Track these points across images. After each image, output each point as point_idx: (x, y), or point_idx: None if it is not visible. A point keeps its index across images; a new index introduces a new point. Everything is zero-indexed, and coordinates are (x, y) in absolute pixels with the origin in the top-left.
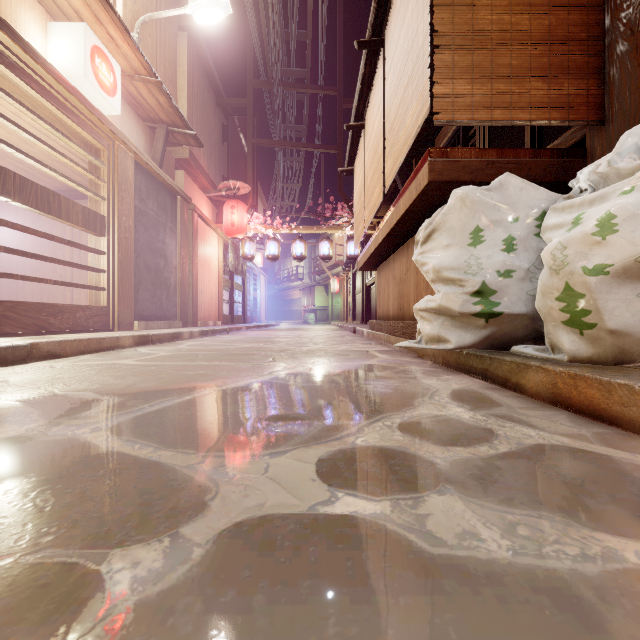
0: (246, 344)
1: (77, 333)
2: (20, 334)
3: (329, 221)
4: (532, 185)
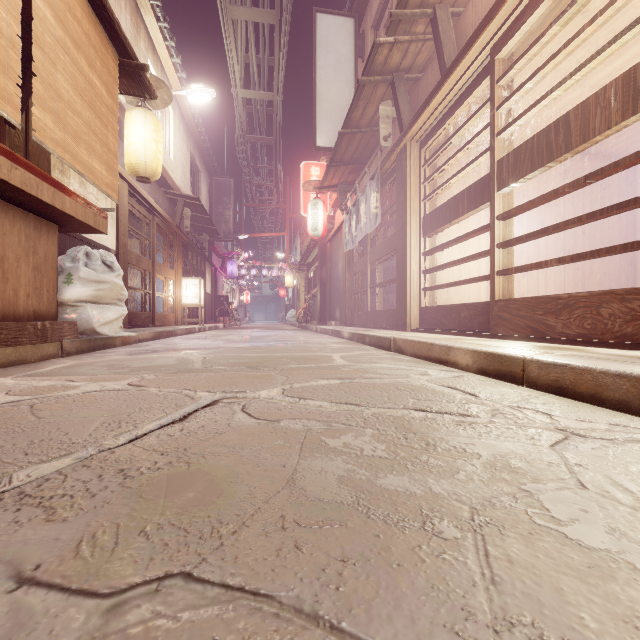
0: (281, 402)
1: (594, 346)
2: (506, 337)
3: None
4: None
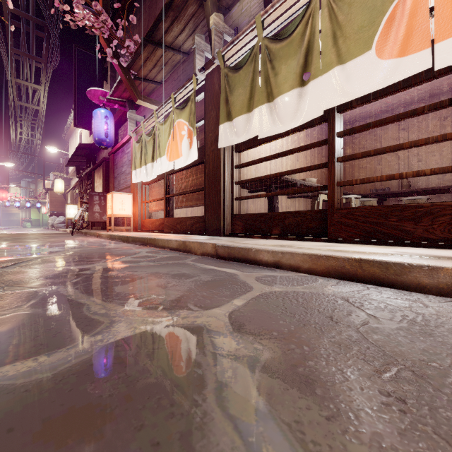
0: None
1: None
2: None
3: (40, 199)
4: (57, 217)
